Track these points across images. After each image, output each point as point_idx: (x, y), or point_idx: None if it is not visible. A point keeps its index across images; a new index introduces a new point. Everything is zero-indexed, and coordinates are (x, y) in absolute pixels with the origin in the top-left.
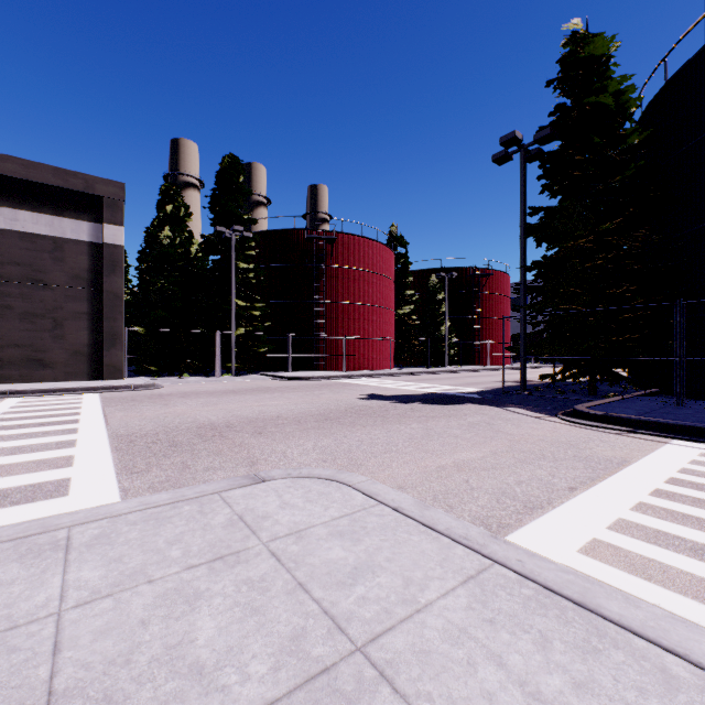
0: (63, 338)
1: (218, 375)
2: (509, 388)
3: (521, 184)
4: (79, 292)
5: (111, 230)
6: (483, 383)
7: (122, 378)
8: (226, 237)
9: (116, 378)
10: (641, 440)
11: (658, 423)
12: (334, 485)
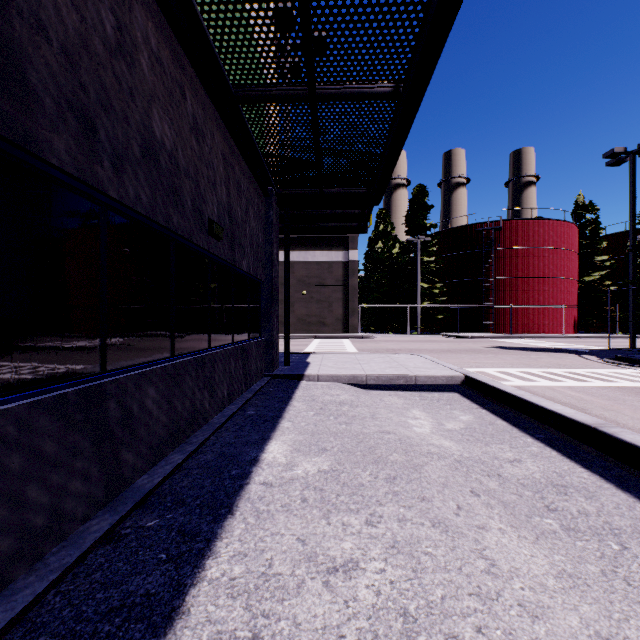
0: (332, 312)
1: (409, 333)
2: None
3: (630, 183)
4: (338, 288)
5: (352, 253)
6: None
7: (357, 333)
8: (414, 243)
9: (354, 332)
10: (619, 367)
11: None
12: (415, 355)
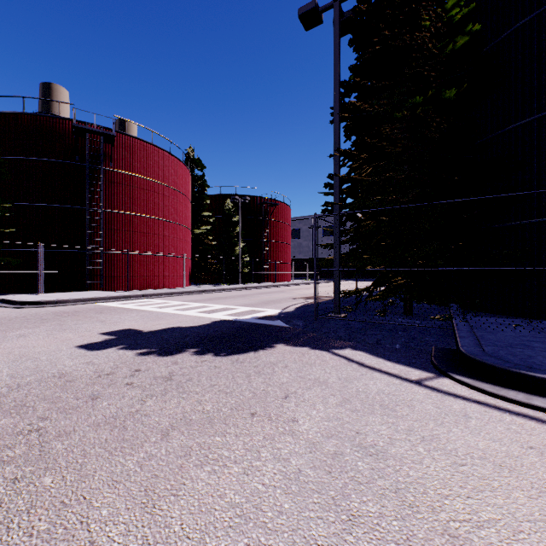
0: None
1: None
2: (312, 307)
3: (335, 47)
4: None
5: None
6: (280, 301)
7: None
8: None
9: None
10: None
11: None
12: None
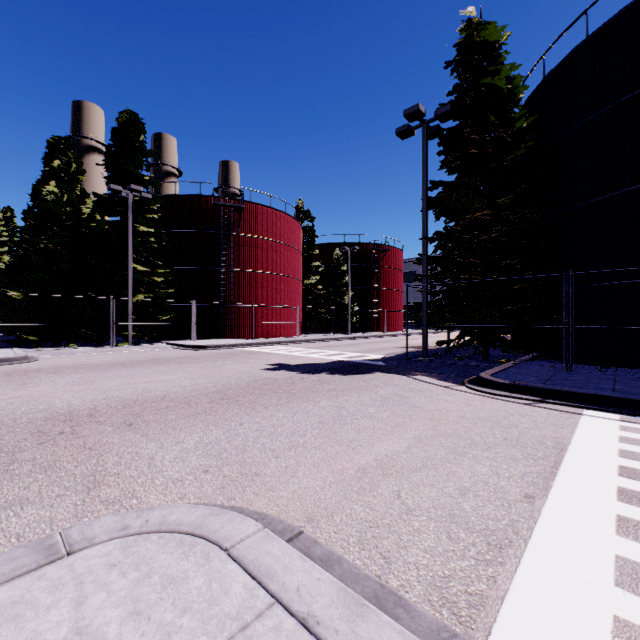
0: None
1: (112, 344)
2: (410, 354)
3: (423, 158)
4: None
5: None
6: (385, 350)
7: None
8: (123, 197)
9: None
10: (555, 411)
11: (565, 392)
12: (198, 549)
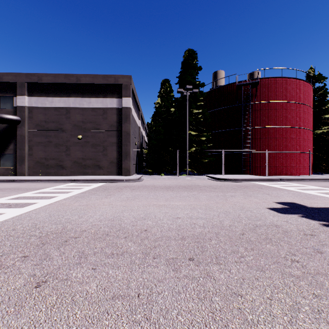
0: (106, 155)
1: (178, 175)
2: None
3: None
4: (113, 133)
5: (125, 100)
6: None
7: (130, 175)
8: (184, 95)
9: (127, 175)
10: None
11: None
12: None
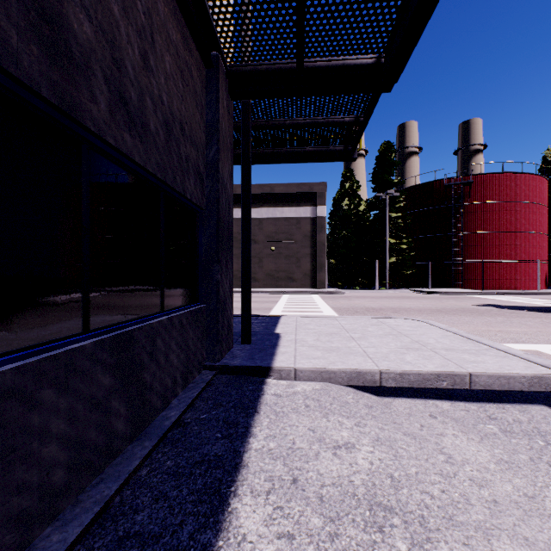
0: (300, 267)
1: (377, 288)
2: None
3: None
4: (306, 243)
5: (320, 209)
6: None
7: (325, 288)
8: (382, 198)
9: (322, 288)
10: None
11: None
12: (417, 321)
